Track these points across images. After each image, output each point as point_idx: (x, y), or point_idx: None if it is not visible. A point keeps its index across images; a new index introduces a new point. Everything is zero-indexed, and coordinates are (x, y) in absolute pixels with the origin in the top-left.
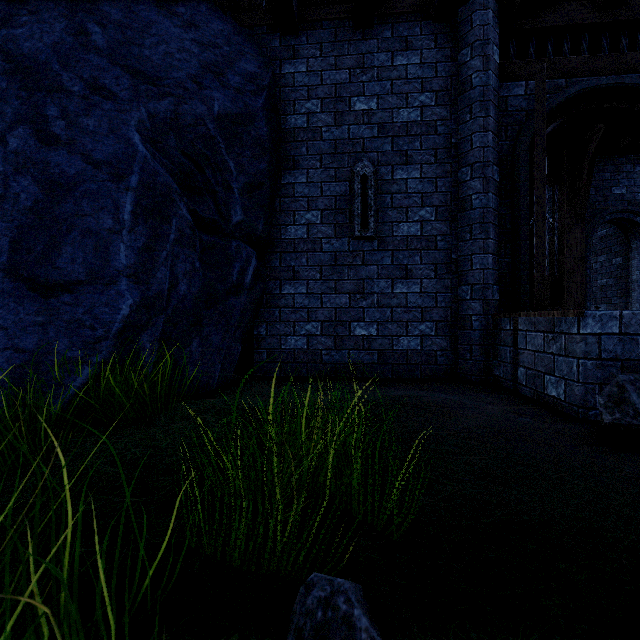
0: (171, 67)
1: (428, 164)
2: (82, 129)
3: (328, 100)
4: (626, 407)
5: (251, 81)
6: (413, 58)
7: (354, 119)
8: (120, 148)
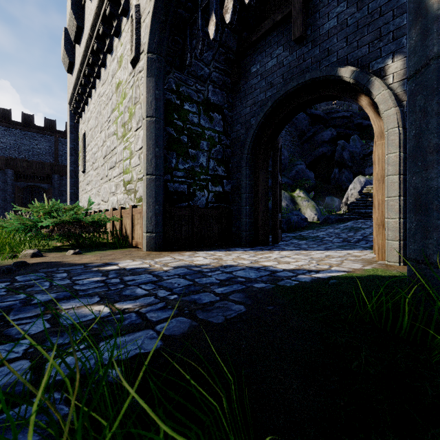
0: None
1: None
2: None
3: None
4: None
5: None
6: None
7: None
8: None
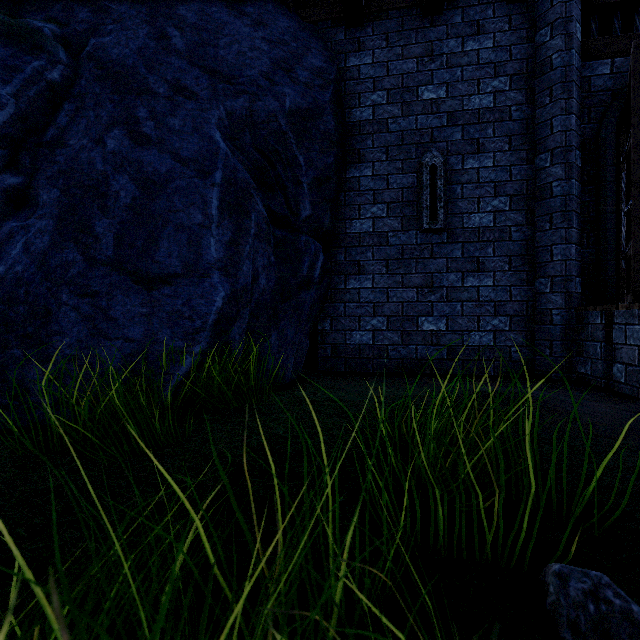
0: (244, 65)
1: (502, 152)
2: (169, 129)
3: (394, 91)
4: None
5: (318, 76)
6: (485, 42)
7: (422, 109)
8: (204, 146)
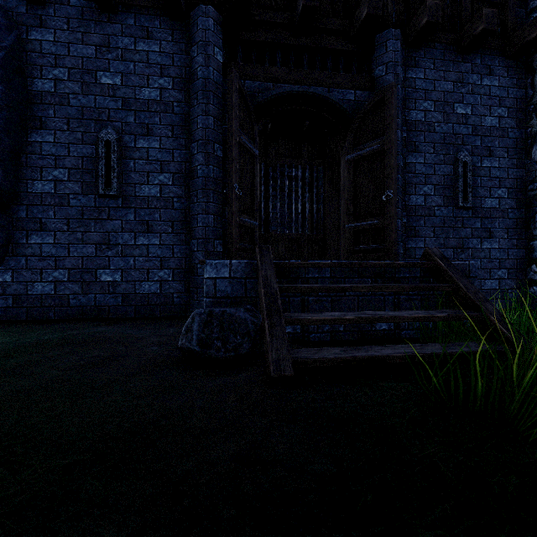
0: None
1: (166, 137)
2: None
3: (75, 70)
4: (189, 334)
5: None
6: (153, 46)
7: (100, 91)
8: None
